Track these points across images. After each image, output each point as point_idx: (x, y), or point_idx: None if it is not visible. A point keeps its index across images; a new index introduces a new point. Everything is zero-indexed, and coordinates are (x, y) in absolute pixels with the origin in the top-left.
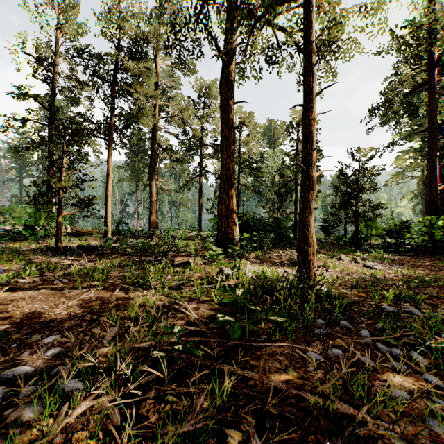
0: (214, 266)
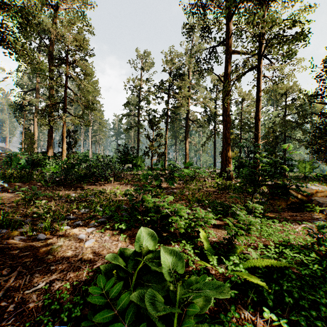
0: None
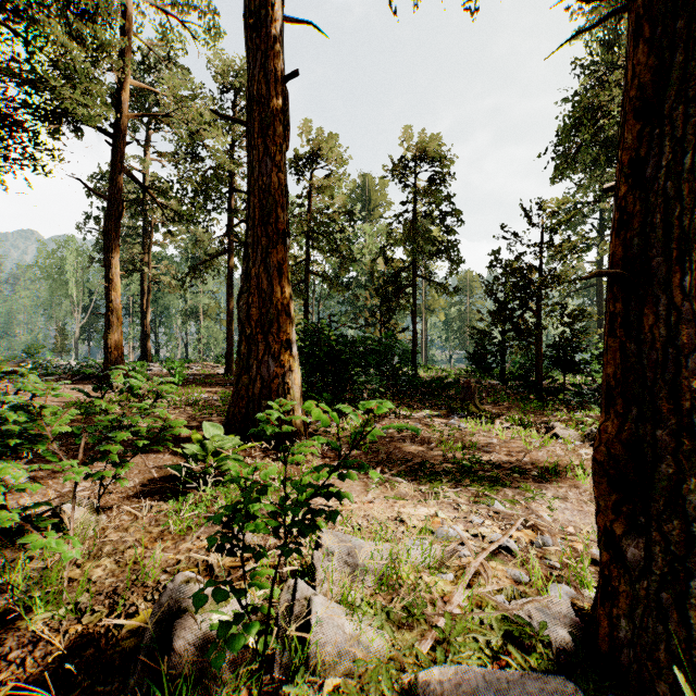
0: (160, 548)
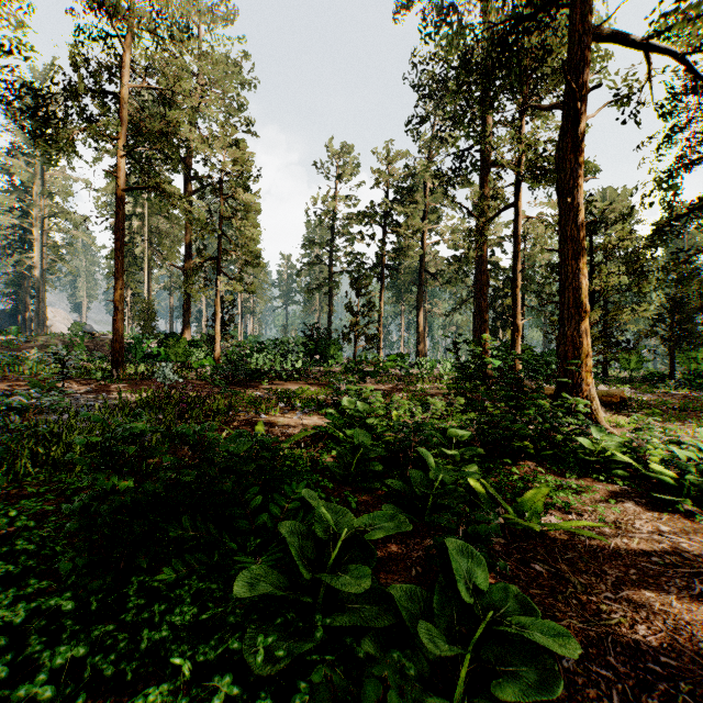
0: None
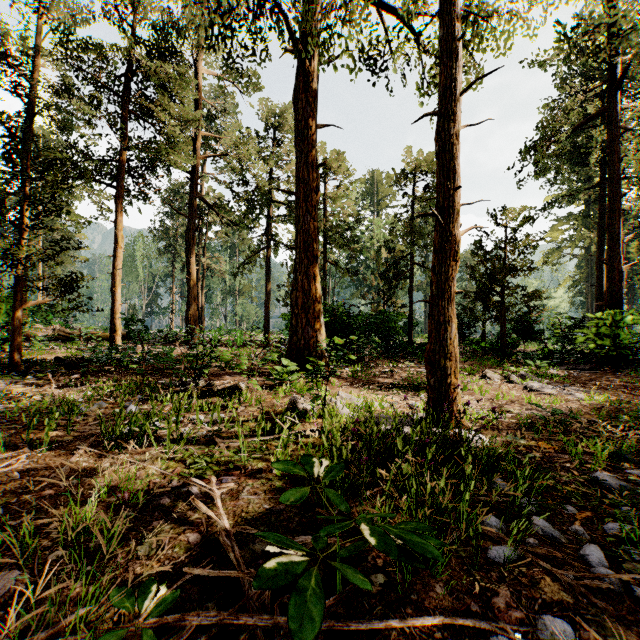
0: (281, 394)
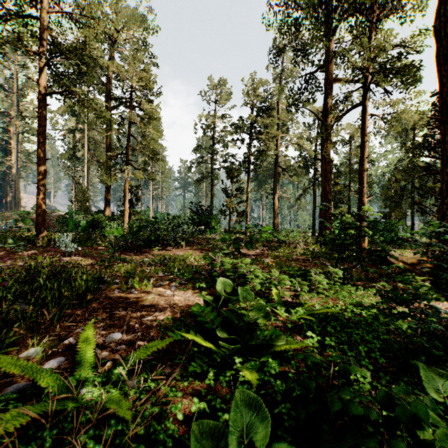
0: None
